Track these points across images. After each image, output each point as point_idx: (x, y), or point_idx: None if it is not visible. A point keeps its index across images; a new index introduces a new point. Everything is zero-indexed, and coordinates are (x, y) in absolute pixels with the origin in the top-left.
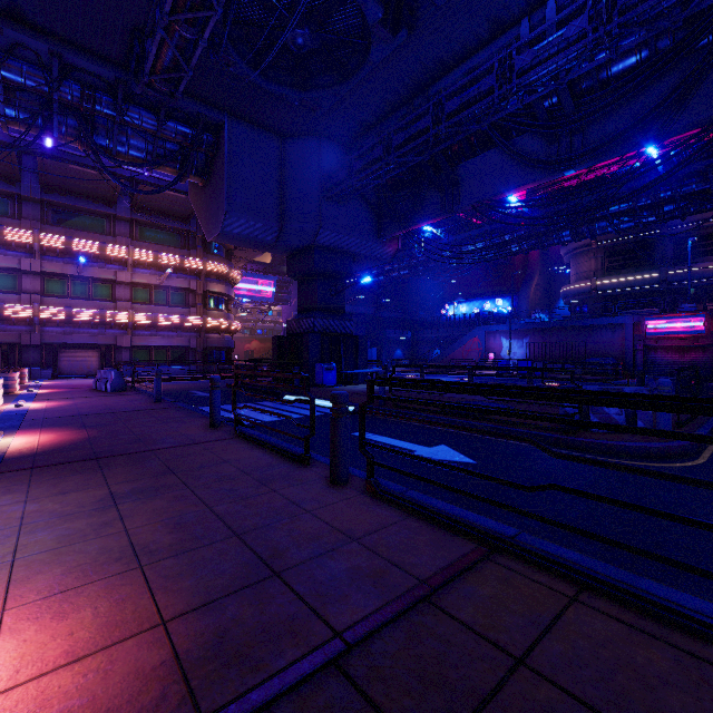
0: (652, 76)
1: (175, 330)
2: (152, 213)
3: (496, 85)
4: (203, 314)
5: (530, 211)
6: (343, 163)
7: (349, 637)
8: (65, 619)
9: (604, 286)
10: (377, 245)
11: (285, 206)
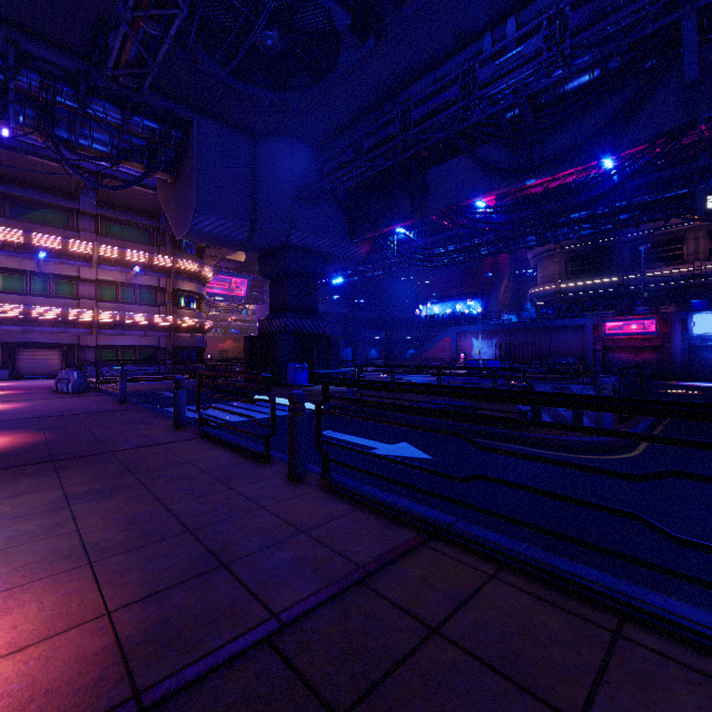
0: (603, 94)
1: (143, 329)
2: (118, 208)
3: (460, 95)
4: (173, 313)
5: (498, 216)
6: (315, 164)
7: (284, 618)
8: (9, 614)
9: (567, 289)
10: (349, 246)
11: (257, 206)
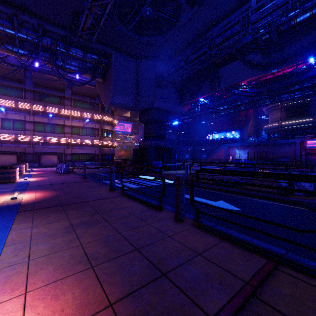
0: None
1: (89, 146)
2: (79, 95)
3: (240, 29)
4: (101, 139)
5: (250, 90)
6: (165, 70)
7: None
8: (58, 300)
9: (285, 125)
10: (179, 107)
11: (139, 90)
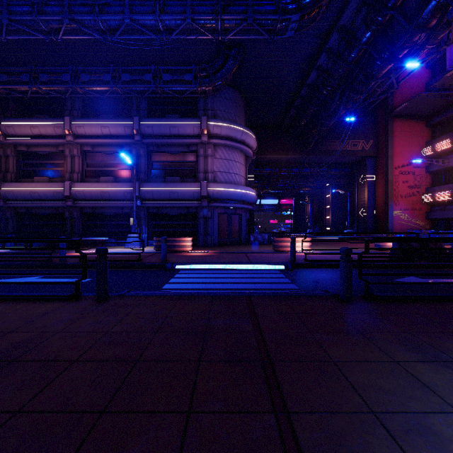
0: None
1: None
2: None
3: None
4: None
5: None
6: None
7: None
8: None
9: None
10: None
11: None
